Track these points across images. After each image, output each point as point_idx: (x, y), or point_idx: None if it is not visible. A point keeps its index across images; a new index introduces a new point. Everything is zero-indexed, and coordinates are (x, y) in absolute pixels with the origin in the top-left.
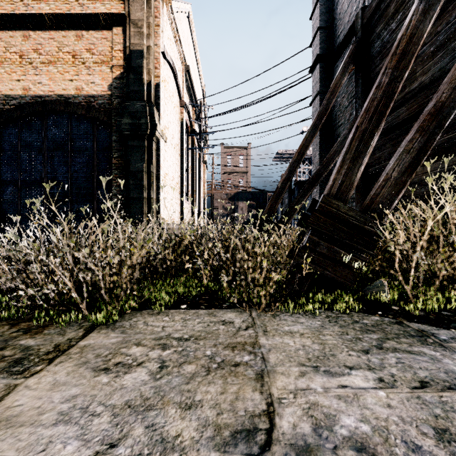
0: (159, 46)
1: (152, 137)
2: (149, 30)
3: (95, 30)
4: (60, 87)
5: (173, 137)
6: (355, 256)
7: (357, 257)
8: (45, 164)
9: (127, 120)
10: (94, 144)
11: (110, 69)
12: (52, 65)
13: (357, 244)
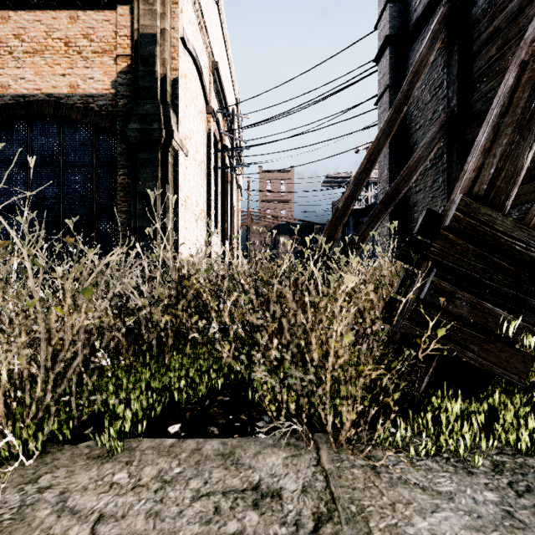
0: (177, 30)
1: (168, 147)
2: (164, 8)
3: (94, 10)
4: (49, 84)
5: (197, 151)
6: (526, 320)
7: (530, 323)
8: (30, 185)
9: (134, 125)
10: (93, 159)
11: (113, 60)
12: (38, 55)
13: (530, 296)
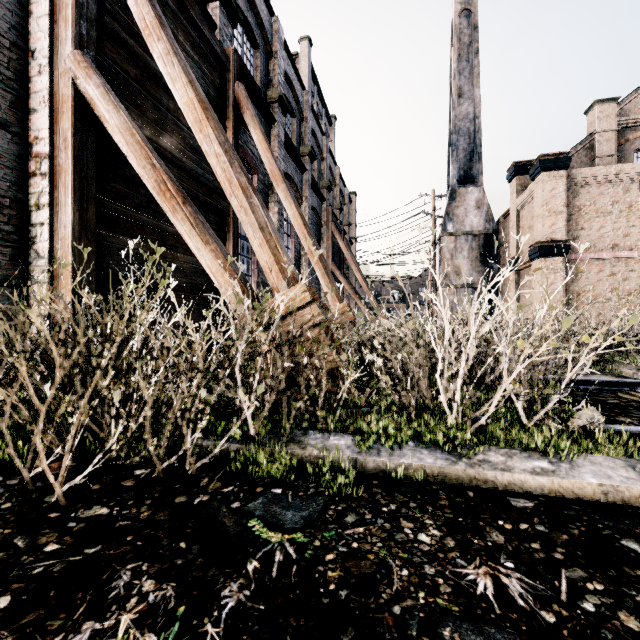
0: None
1: None
2: None
3: None
4: None
5: None
6: None
7: None
8: None
9: None
10: None
11: None
12: None
13: None
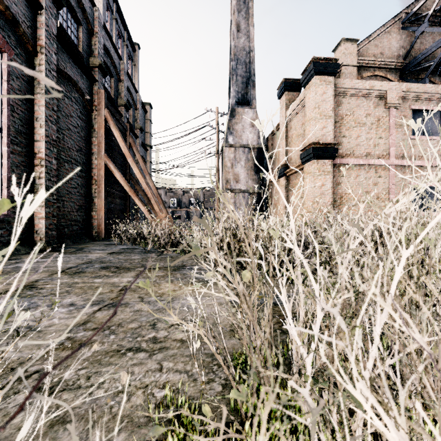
0: None
1: None
2: None
3: None
4: None
5: None
6: None
7: None
8: None
9: None
10: None
11: None
12: None
13: None
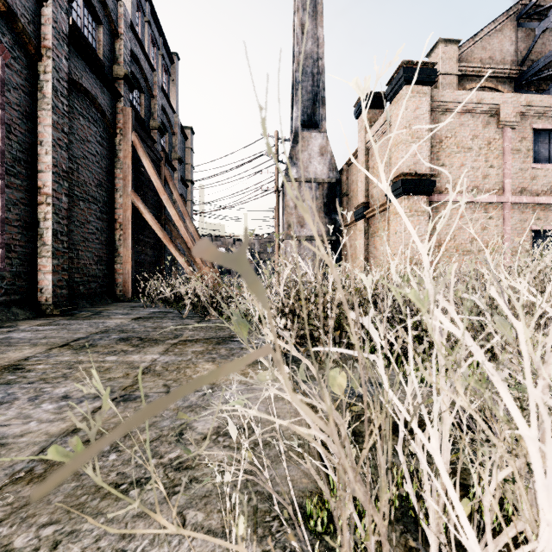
0: None
1: None
2: None
3: None
4: None
5: None
6: None
7: None
8: None
9: None
10: None
11: None
12: None
13: None
